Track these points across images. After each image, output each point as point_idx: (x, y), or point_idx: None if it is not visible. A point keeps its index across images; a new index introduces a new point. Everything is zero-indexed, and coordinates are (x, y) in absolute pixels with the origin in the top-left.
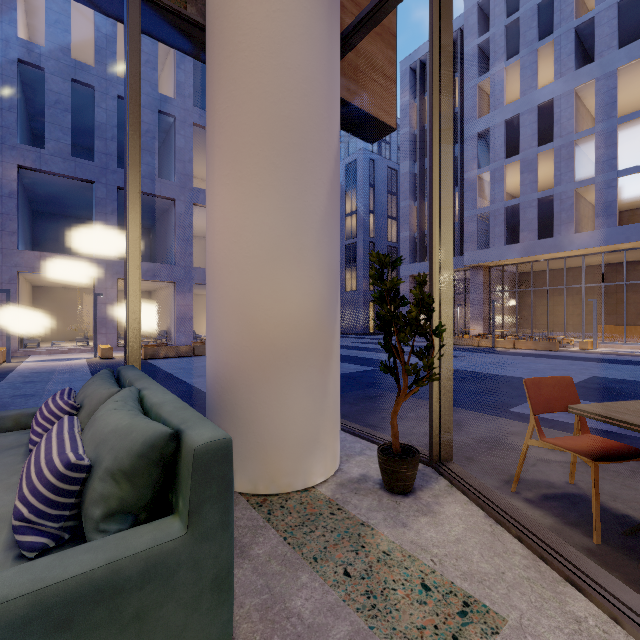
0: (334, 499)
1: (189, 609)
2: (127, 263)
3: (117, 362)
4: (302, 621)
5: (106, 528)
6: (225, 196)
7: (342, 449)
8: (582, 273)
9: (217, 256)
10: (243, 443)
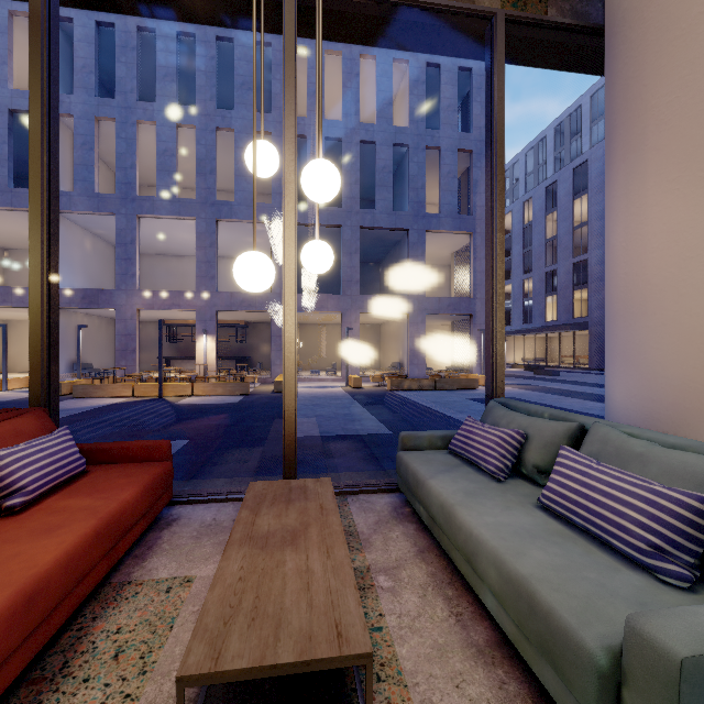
0: None
1: None
2: (493, 295)
3: (369, 392)
4: None
5: None
6: (671, 205)
7: None
8: None
9: (653, 277)
10: None
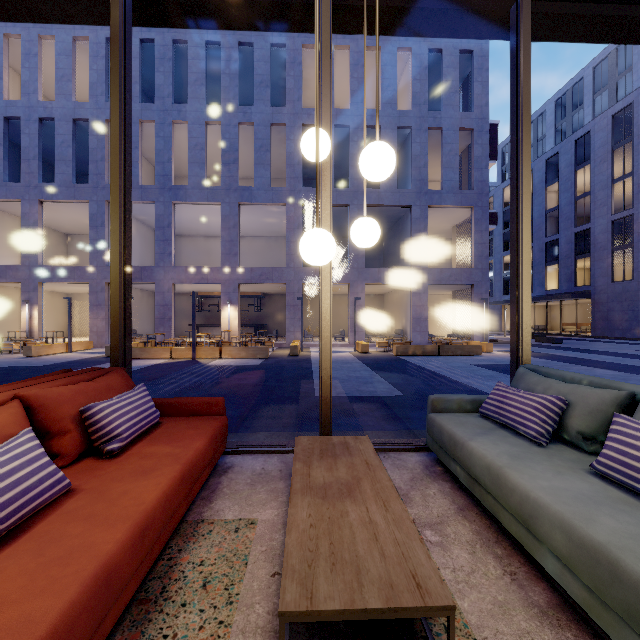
0: None
1: None
2: (519, 265)
3: (375, 357)
4: None
5: None
6: None
7: None
8: None
9: None
10: None
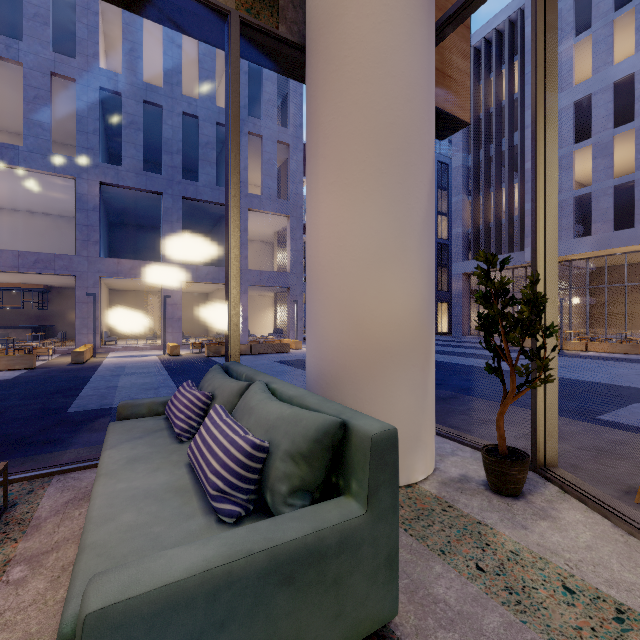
0: (441, 496)
1: (370, 581)
2: (229, 268)
3: (184, 359)
4: (450, 607)
5: (293, 502)
6: (331, 203)
7: None
8: None
9: (322, 260)
10: None
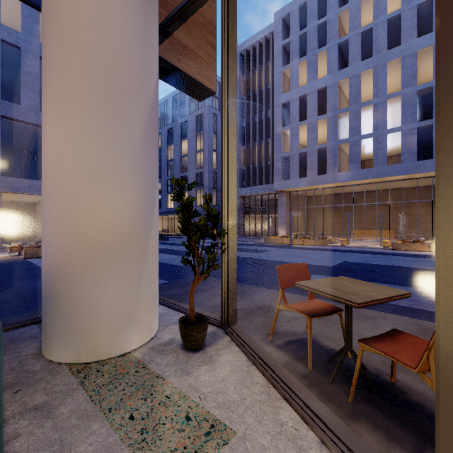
0: (142, 360)
1: None
2: None
3: None
4: None
5: None
6: (53, 127)
7: (162, 321)
8: (342, 197)
9: (47, 175)
10: (68, 324)
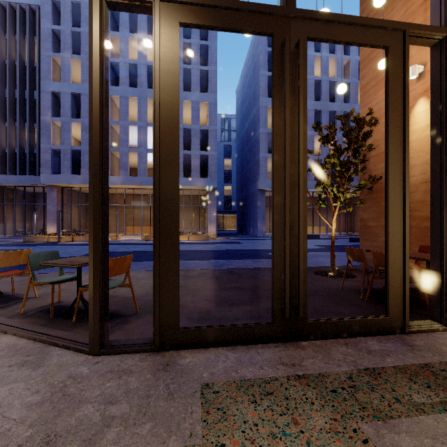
0: None
1: None
2: None
3: None
4: None
5: None
6: None
7: None
8: (116, 198)
9: None
10: None
